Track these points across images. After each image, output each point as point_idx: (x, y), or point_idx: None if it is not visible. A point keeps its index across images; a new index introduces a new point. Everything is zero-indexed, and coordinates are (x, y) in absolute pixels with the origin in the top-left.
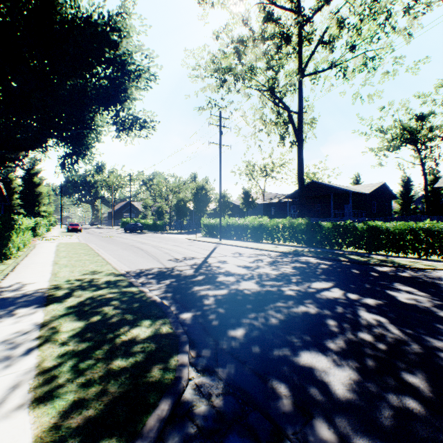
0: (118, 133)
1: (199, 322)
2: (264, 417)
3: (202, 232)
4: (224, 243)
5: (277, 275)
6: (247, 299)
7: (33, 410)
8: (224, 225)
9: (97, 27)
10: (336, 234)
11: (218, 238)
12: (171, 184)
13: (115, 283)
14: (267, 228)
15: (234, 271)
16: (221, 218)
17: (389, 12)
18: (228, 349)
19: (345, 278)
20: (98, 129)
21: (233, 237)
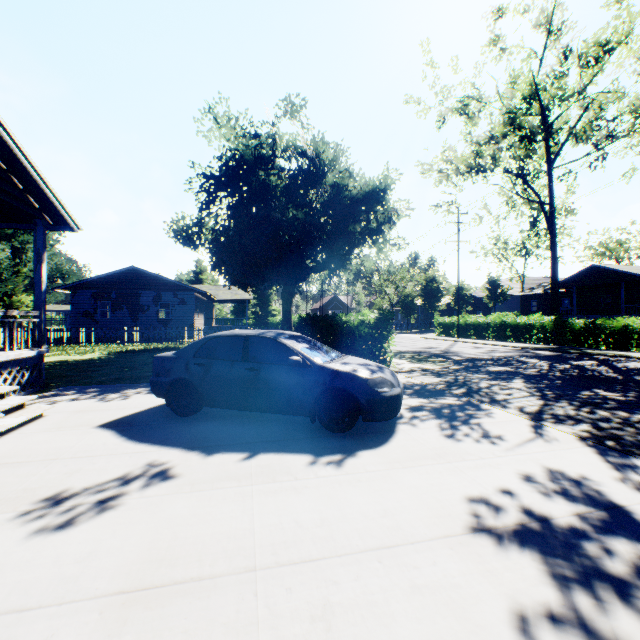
0: (377, 254)
1: (453, 361)
2: (476, 368)
3: (435, 331)
4: (462, 341)
5: (503, 355)
6: (477, 359)
7: (416, 363)
8: (462, 323)
9: (371, 192)
10: (584, 333)
11: (454, 337)
12: (393, 276)
13: (400, 352)
14: (511, 326)
15: (470, 353)
16: (458, 316)
17: (639, 114)
18: (466, 364)
19: (554, 358)
20: (360, 251)
21: (472, 337)
